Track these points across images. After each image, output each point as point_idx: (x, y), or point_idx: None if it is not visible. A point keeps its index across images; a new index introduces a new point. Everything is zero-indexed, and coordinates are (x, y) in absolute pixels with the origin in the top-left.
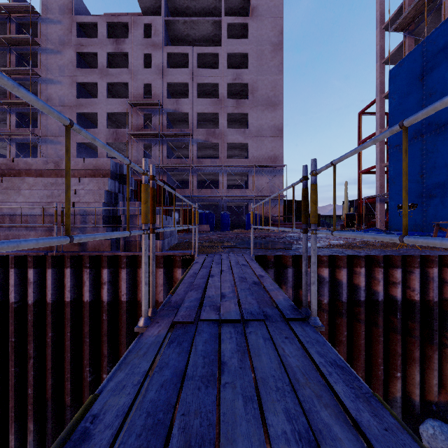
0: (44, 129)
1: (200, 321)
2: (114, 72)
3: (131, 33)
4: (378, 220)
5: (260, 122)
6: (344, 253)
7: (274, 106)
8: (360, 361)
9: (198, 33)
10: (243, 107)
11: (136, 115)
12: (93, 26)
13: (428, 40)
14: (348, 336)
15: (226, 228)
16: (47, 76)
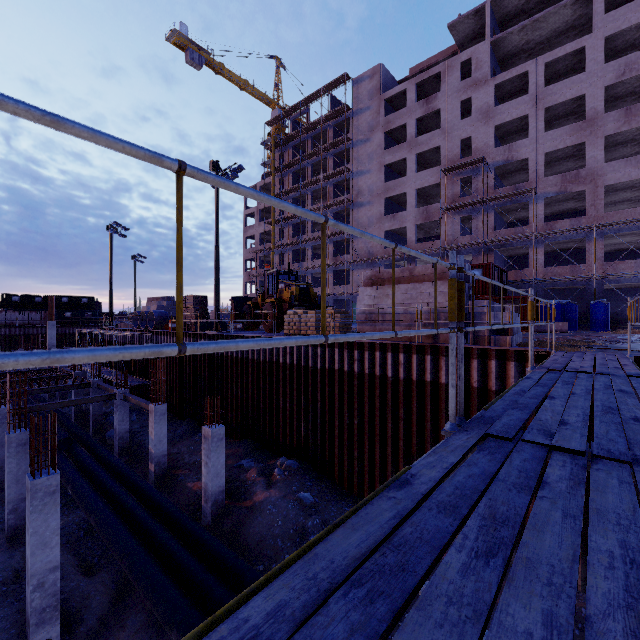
0: (355, 223)
1: (565, 371)
2: (424, 139)
3: (444, 83)
4: None
5: None
6: None
7: None
8: None
9: (545, 31)
10: None
11: (450, 184)
12: (400, 95)
13: None
14: None
15: (601, 327)
16: (357, 169)
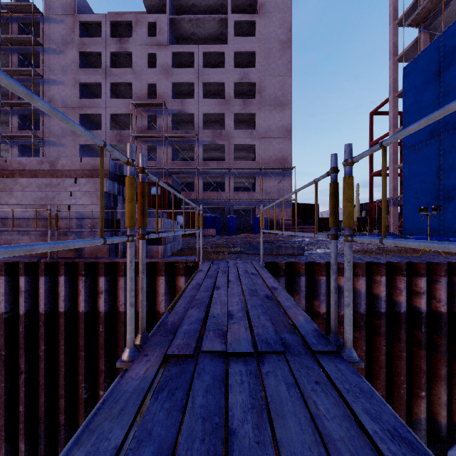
0: (46, 130)
1: (201, 354)
2: (118, 72)
3: (135, 32)
4: (391, 223)
5: (267, 123)
6: (361, 260)
7: (283, 106)
8: (380, 379)
9: (204, 32)
10: (251, 107)
11: (140, 116)
12: (96, 26)
13: (446, 35)
14: (367, 351)
15: (233, 232)
16: (49, 77)
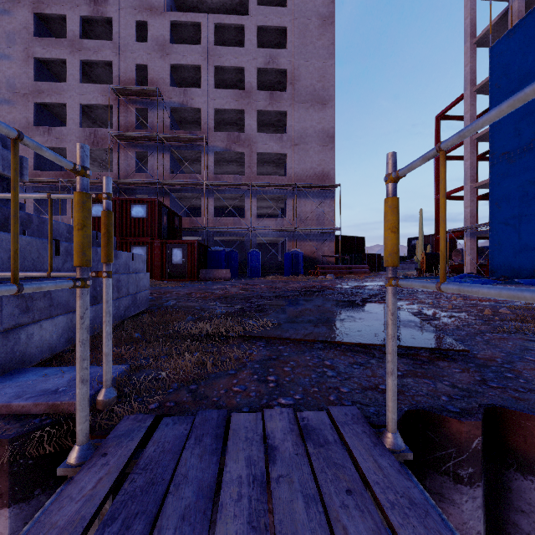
0: None
1: None
2: (91, 45)
3: None
4: (467, 262)
5: (302, 125)
6: None
7: (323, 103)
8: None
9: None
10: (280, 103)
11: (124, 110)
12: None
13: None
14: None
15: (255, 274)
16: None
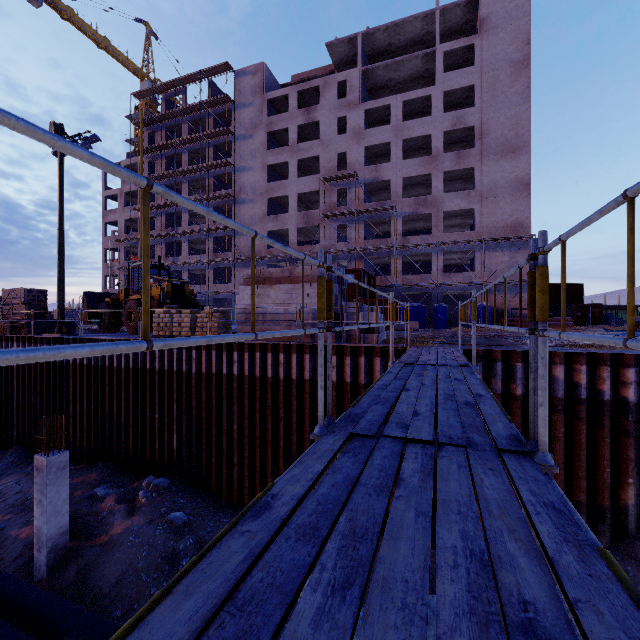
0: (237, 220)
1: (417, 364)
2: (305, 146)
3: (323, 97)
4: None
5: (492, 178)
6: (567, 351)
7: (516, 151)
8: (580, 460)
9: (403, 74)
10: (467, 160)
11: (328, 193)
12: (283, 99)
13: None
14: (567, 434)
15: (441, 326)
16: (240, 164)
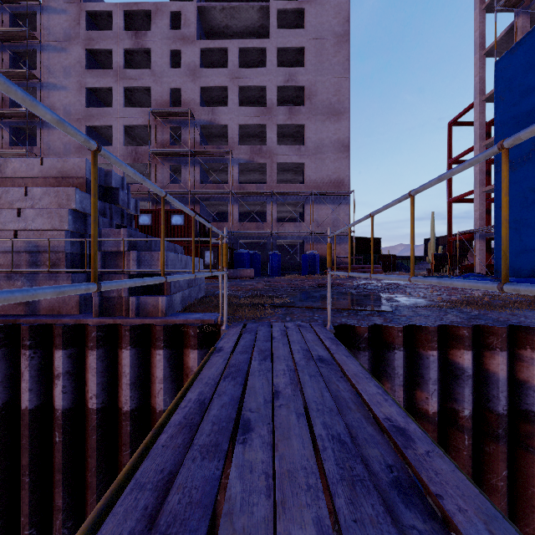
0: (45, 147)
1: None
2: (133, 74)
3: (154, 23)
4: (476, 262)
5: (319, 136)
6: (489, 320)
7: (338, 115)
8: (531, 525)
9: (240, 24)
10: (298, 117)
11: (160, 129)
12: (107, 17)
13: None
14: (508, 476)
15: (276, 273)
16: (48, 80)
